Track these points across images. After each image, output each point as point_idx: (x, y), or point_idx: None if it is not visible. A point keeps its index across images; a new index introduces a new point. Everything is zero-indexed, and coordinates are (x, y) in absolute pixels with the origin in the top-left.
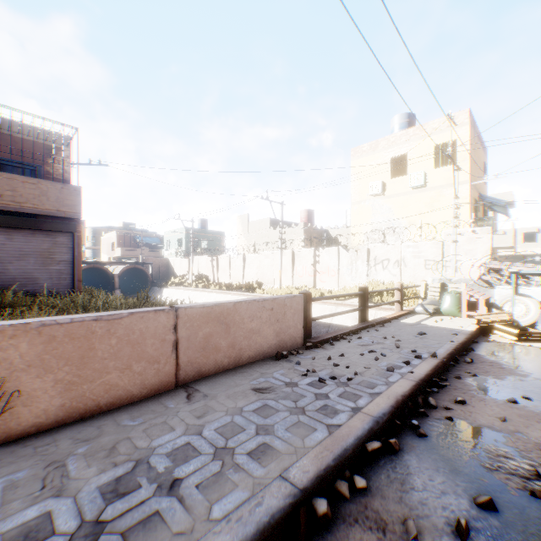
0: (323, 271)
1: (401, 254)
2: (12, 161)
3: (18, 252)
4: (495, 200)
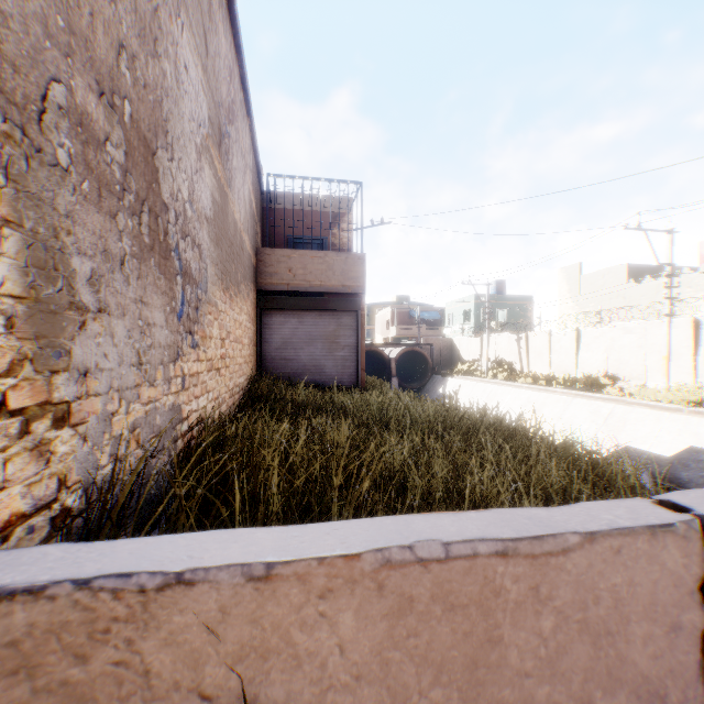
0: None
1: None
2: (301, 239)
3: (306, 336)
4: None
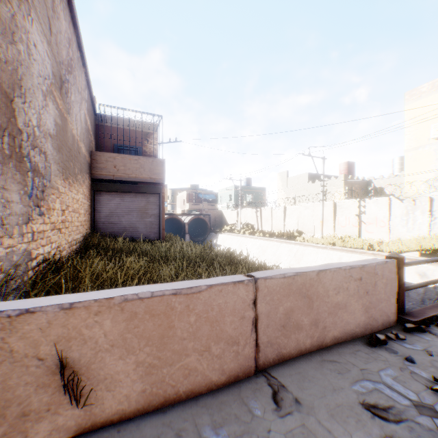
0: (369, 222)
1: None
2: (124, 146)
3: (126, 209)
4: None
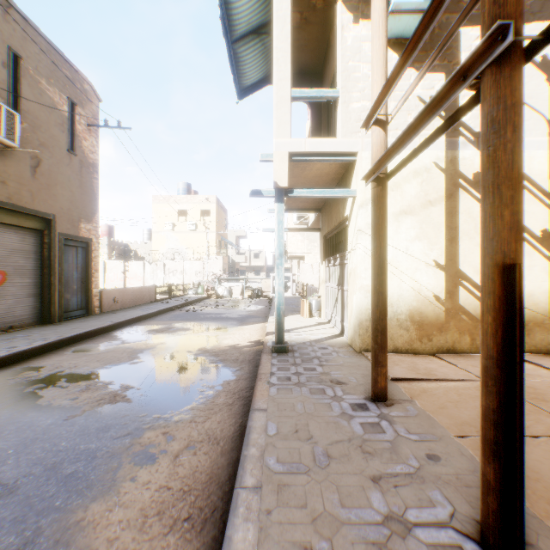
0: (132, 277)
1: (184, 268)
2: None
3: None
4: (228, 241)
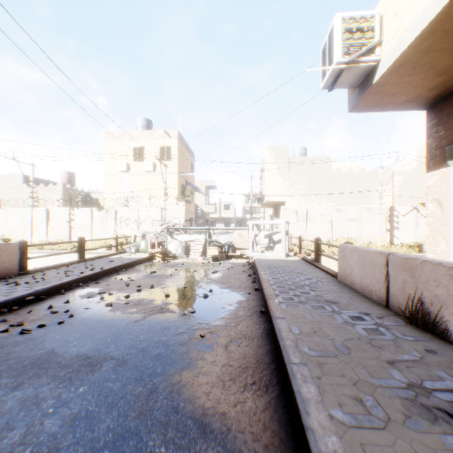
0: (78, 227)
1: (138, 216)
2: None
3: None
4: (194, 186)
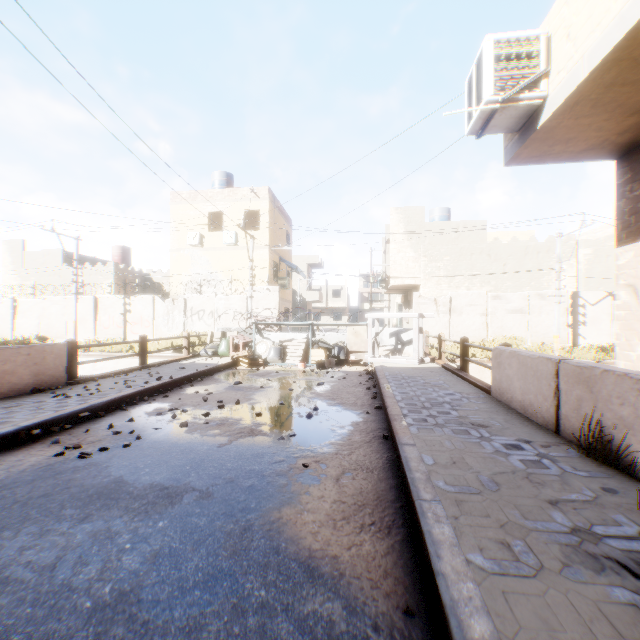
0: (136, 322)
1: (216, 306)
2: None
3: None
4: (291, 264)
